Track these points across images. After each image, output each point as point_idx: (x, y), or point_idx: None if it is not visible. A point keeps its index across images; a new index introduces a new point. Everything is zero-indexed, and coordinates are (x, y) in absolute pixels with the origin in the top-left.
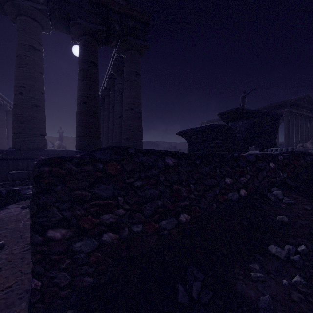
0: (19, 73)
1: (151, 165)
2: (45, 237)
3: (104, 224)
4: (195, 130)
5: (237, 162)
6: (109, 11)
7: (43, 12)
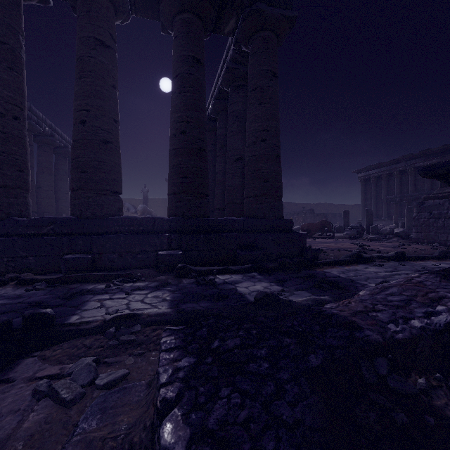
0: (80, 87)
1: None
2: None
3: None
4: None
5: None
6: None
7: None
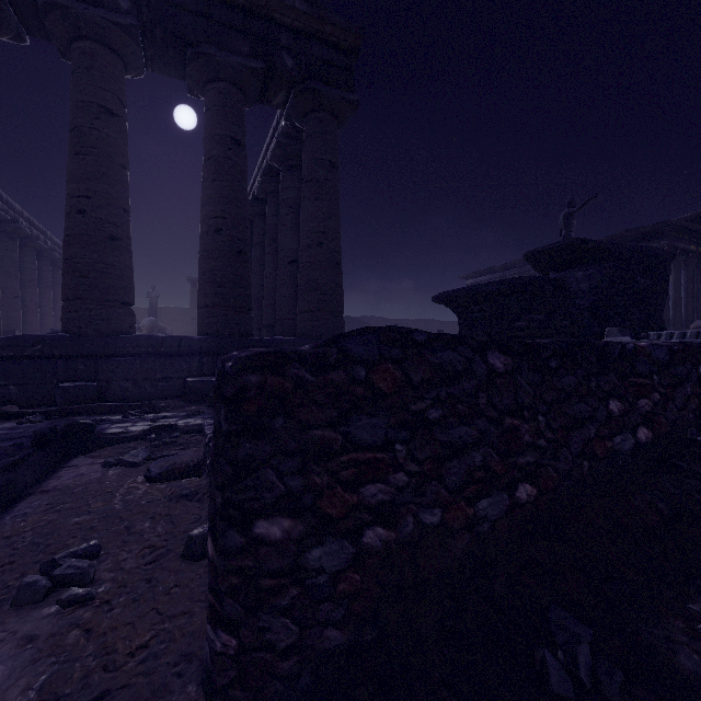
0: (77, 166)
1: (462, 370)
2: (249, 536)
3: (367, 507)
4: (480, 291)
5: (633, 364)
6: (271, 27)
7: (128, 31)
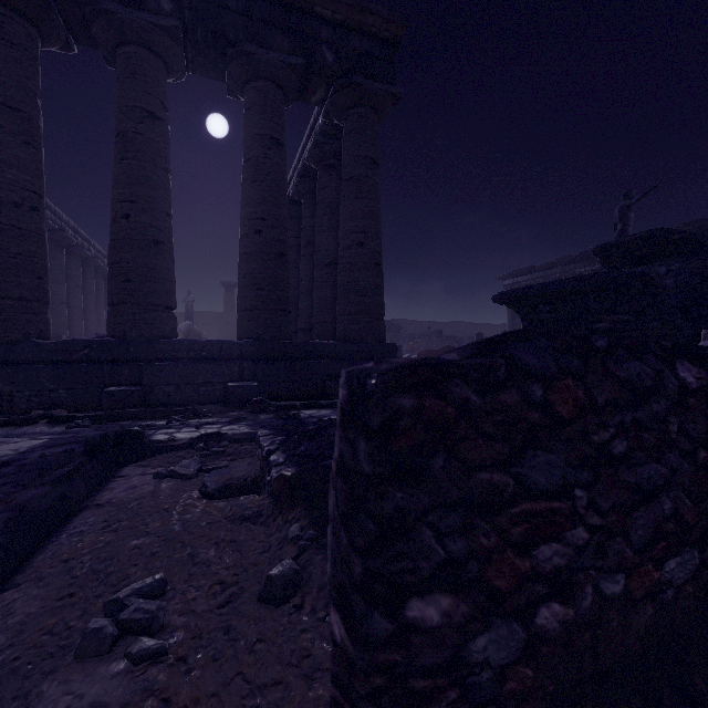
0: (122, 171)
1: (651, 386)
2: (398, 621)
3: (540, 576)
4: (552, 290)
5: None
6: (311, 21)
7: (171, 33)
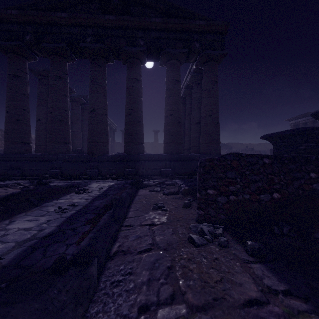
0: (128, 100)
1: (255, 162)
2: (206, 192)
3: (230, 191)
4: (281, 134)
5: None
6: (190, 34)
7: (143, 52)
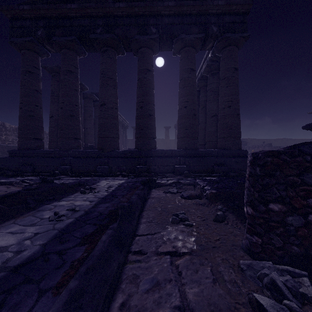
0: (140, 92)
1: None
2: (267, 208)
3: (310, 207)
4: None
5: None
6: (207, 17)
7: (155, 40)
